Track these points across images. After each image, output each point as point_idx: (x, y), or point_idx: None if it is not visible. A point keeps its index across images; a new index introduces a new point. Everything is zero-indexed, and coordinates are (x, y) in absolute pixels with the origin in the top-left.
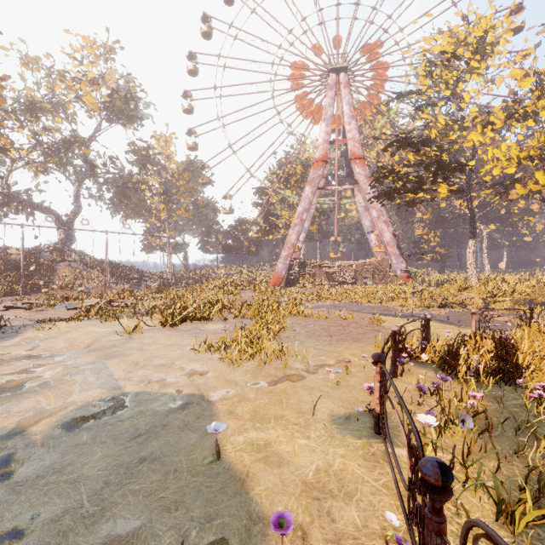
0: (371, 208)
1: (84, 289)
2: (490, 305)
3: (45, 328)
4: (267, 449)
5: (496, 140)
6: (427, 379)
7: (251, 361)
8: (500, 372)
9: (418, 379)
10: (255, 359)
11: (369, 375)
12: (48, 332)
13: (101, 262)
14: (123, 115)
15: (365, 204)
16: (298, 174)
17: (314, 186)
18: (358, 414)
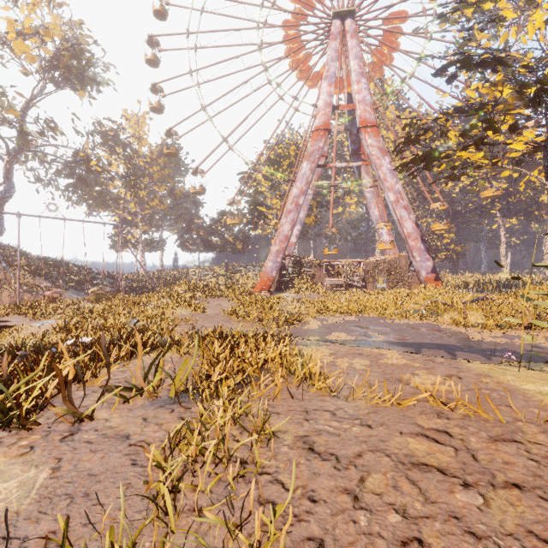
0: (387, 189)
1: None
2: None
3: None
4: None
5: None
6: None
7: None
8: None
9: None
10: None
11: None
12: None
13: (38, 260)
14: (71, 74)
15: (375, 189)
16: (291, 156)
17: (313, 161)
18: None
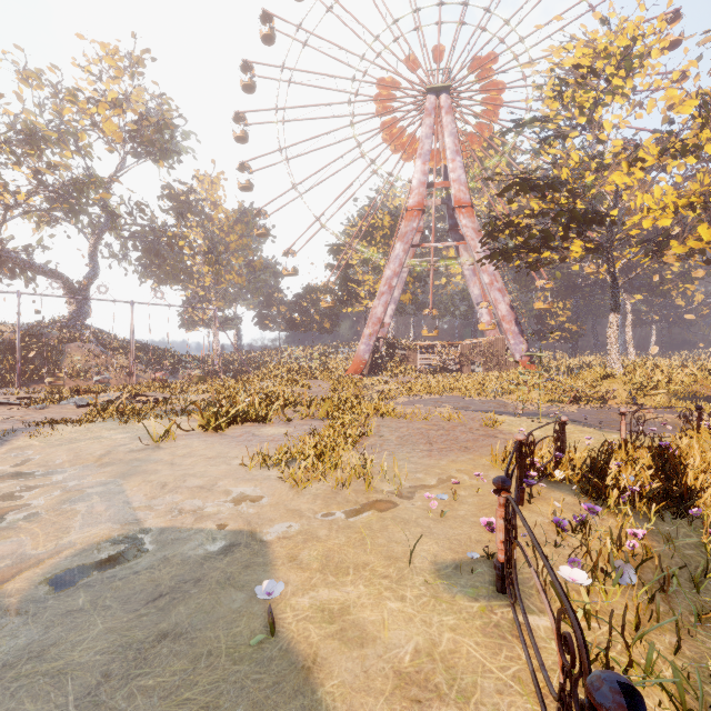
0: (482, 271)
1: (102, 378)
2: (639, 399)
3: (43, 433)
4: (344, 617)
5: (646, 183)
6: (565, 507)
7: (323, 481)
8: (665, 498)
9: (554, 509)
10: (327, 478)
11: (484, 501)
12: (46, 439)
13: (126, 343)
14: (154, 148)
15: (474, 267)
16: (386, 228)
17: (407, 242)
18: (473, 561)
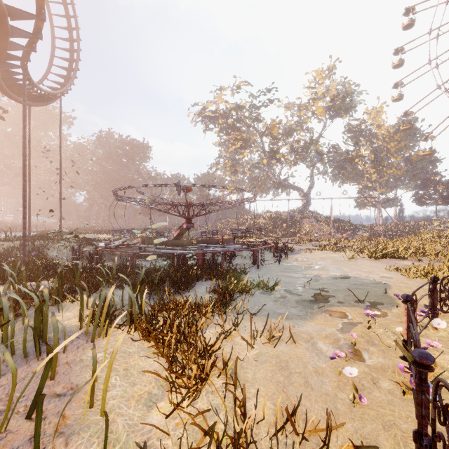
0: None
1: (318, 235)
2: None
3: (309, 252)
4: None
5: None
6: None
7: (424, 279)
8: None
9: None
10: (427, 279)
11: None
12: (310, 254)
13: (326, 218)
14: (340, 110)
15: None
16: None
17: None
18: None
